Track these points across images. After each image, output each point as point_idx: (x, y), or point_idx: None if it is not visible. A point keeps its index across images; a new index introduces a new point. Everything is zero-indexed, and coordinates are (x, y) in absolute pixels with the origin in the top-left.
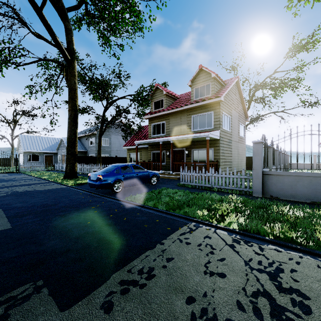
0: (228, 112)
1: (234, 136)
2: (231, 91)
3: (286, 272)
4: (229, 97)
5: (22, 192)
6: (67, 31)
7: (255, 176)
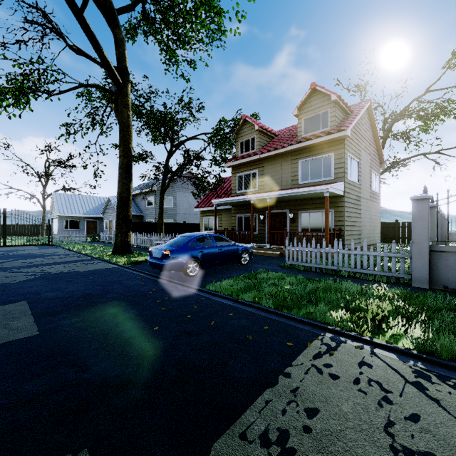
0: (356, 153)
1: (365, 190)
2: (361, 121)
3: None
4: (357, 131)
5: (56, 275)
6: (117, 42)
7: (416, 254)
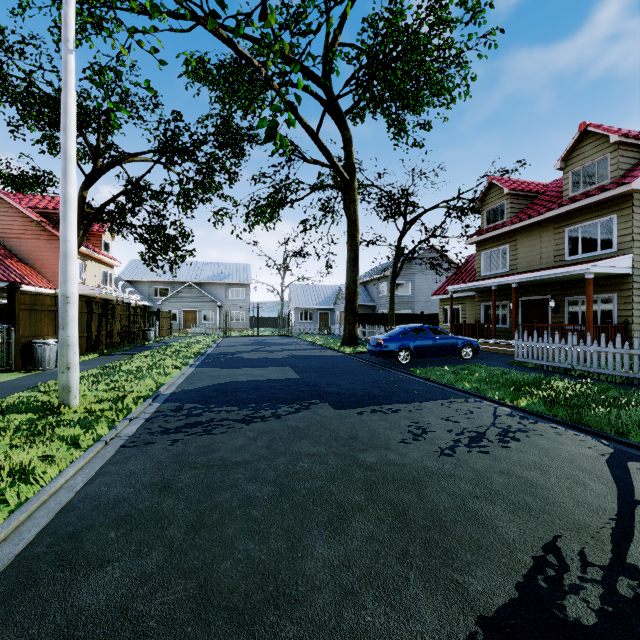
0: None
1: None
2: None
3: (528, 433)
4: None
5: (301, 356)
6: (345, 142)
7: None
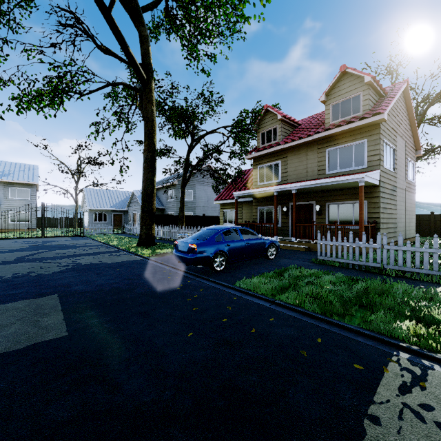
0: (391, 139)
1: (400, 179)
2: (396, 104)
3: None
4: (393, 115)
5: (86, 266)
6: (142, 39)
7: None
